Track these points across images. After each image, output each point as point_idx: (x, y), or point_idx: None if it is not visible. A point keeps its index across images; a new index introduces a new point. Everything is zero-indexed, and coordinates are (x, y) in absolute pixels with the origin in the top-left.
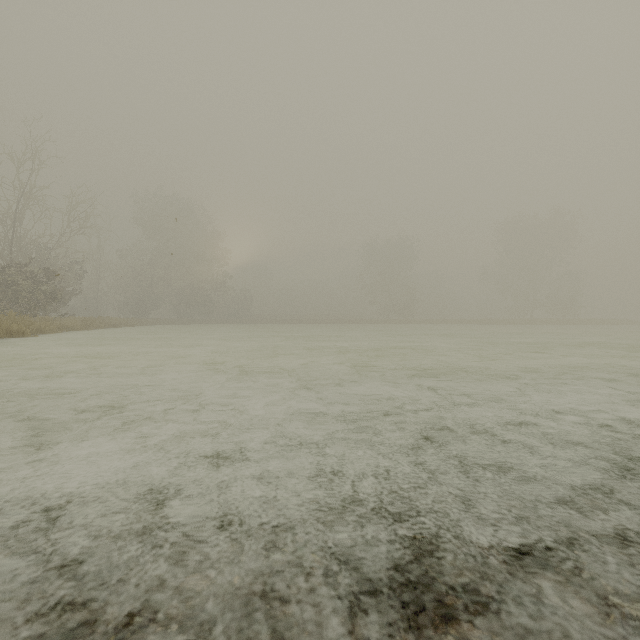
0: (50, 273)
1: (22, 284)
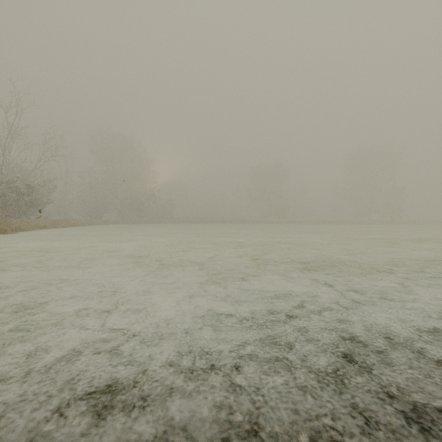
0: (29, 188)
1: (9, 195)
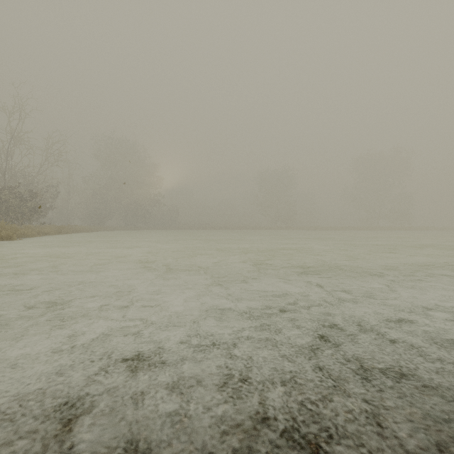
0: (33, 193)
1: (12, 201)
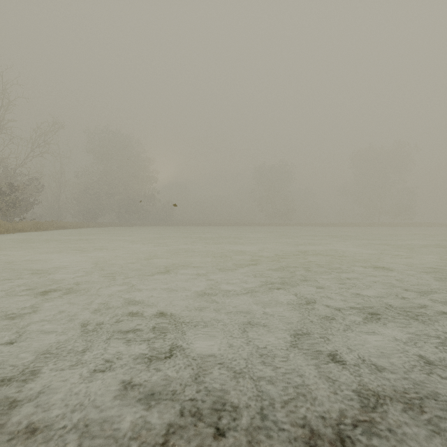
0: (10, 186)
1: None
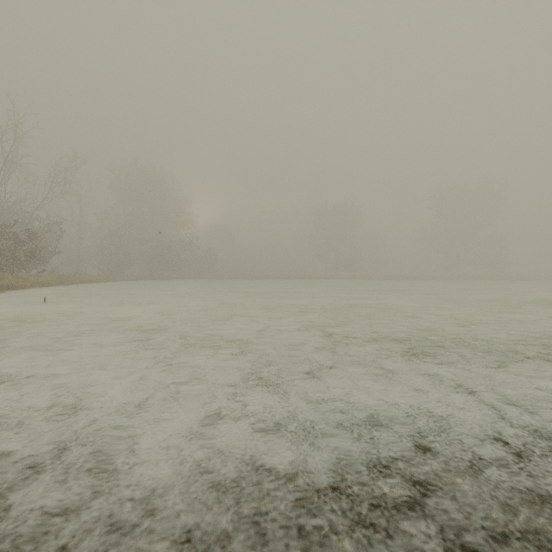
0: (29, 233)
1: (2, 243)
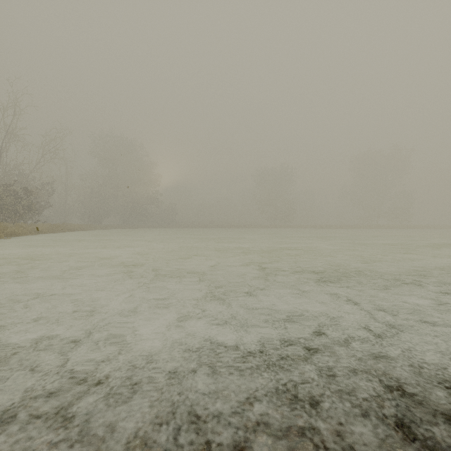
0: (26, 191)
1: (5, 199)
